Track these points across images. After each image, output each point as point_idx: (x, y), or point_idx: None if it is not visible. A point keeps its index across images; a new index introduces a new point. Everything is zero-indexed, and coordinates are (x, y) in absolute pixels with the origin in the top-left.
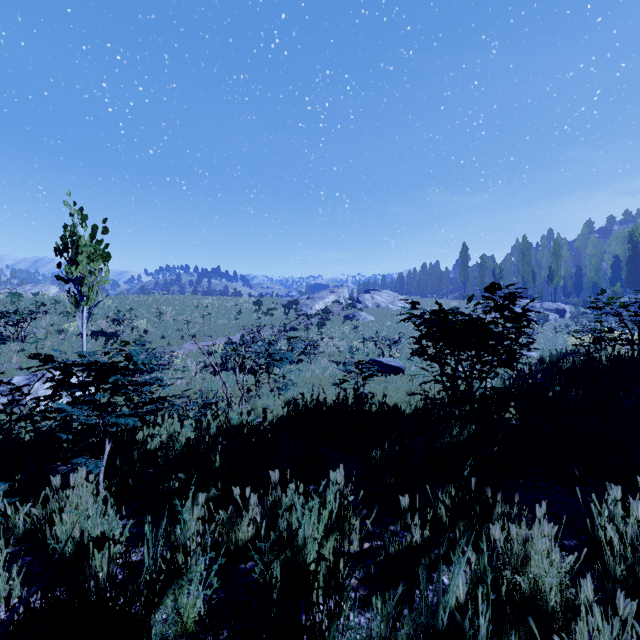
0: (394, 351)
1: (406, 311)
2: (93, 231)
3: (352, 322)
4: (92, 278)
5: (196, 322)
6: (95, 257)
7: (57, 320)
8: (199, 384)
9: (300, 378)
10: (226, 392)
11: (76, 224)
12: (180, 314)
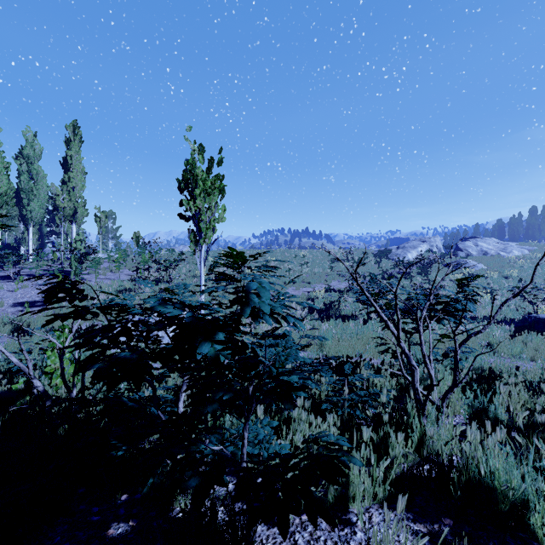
0: (541, 306)
1: (527, 258)
2: (210, 165)
3: (458, 271)
4: (209, 214)
5: (295, 270)
6: (211, 192)
7: (193, 268)
8: (309, 332)
9: (433, 335)
10: (412, 376)
11: (195, 160)
12: (281, 263)
